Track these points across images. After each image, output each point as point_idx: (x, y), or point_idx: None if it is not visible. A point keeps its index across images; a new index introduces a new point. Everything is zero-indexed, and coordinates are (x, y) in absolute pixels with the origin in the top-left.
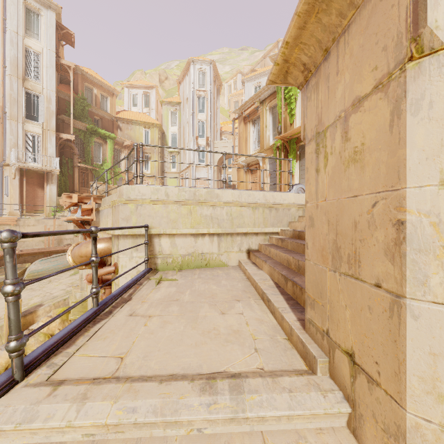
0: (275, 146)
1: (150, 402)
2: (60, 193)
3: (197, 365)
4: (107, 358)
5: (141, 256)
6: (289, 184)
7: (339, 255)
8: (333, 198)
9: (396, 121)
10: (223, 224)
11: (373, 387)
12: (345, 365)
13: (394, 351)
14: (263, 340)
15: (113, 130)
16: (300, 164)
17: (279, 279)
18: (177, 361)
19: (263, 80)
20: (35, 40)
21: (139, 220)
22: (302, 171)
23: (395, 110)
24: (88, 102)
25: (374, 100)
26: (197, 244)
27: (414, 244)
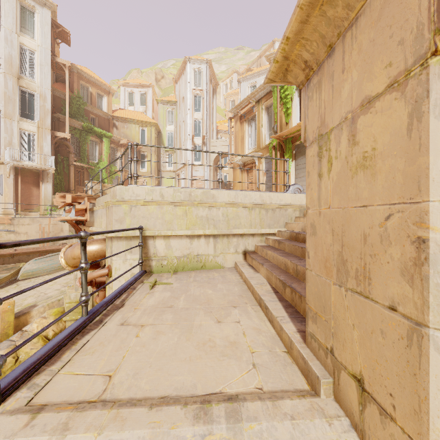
0: (270, 145)
1: (138, 434)
2: (55, 192)
3: (191, 384)
4: (94, 376)
5: (136, 258)
6: (286, 184)
7: (345, 269)
8: (338, 206)
9: (416, 125)
10: (219, 225)
11: (387, 421)
12: (353, 390)
13: (413, 385)
14: (261, 354)
15: (109, 129)
16: (296, 164)
17: (277, 284)
18: (169, 379)
19: (259, 79)
20: (30, 38)
21: (133, 221)
22: (298, 171)
23: (414, 112)
24: (84, 100)
25: (387, 100)
26: (192, 246)
27: (439, 266)
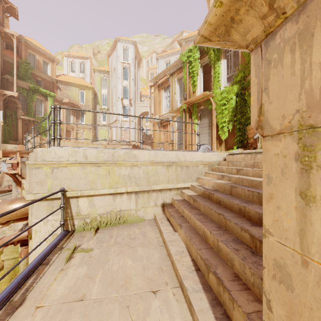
0: (181, 108)
1: None
2: (4, 141)
3: None
4: None
5: (58, 218)
6: (197, 144)
7: None
8: None
9: None
10: (140, 182)
11: None
12: None
13: None
14: None
15: (53, 90)
16: (200, 123)
17: (198, 259)
18: None
19: (172, 58)
20: None
21: (55, 183)
22: (202, 128)
23: None
24: (31, 66)
25: None
26: (115, 202)
27: None
